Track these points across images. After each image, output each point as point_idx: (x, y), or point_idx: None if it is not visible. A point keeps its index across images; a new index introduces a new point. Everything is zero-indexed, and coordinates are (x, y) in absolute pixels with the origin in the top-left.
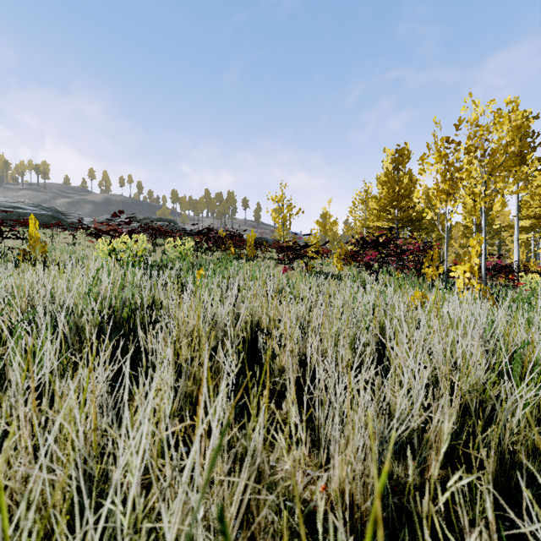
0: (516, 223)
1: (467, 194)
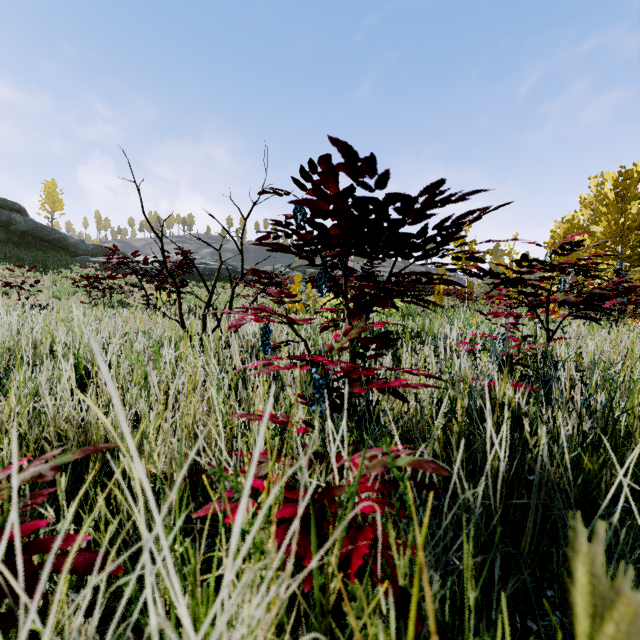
0: None
1: None
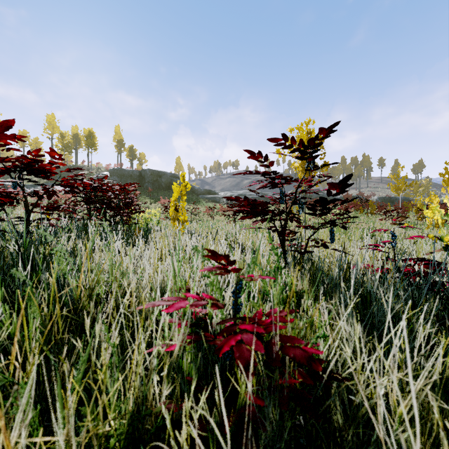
0: None
1: None
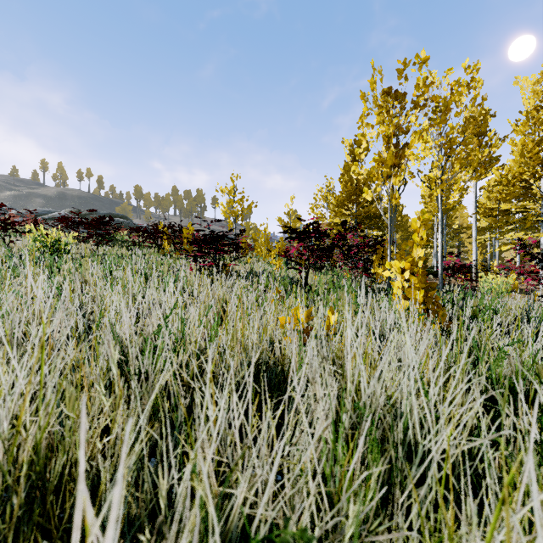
0: (475, 223)
1: (423, 181)
